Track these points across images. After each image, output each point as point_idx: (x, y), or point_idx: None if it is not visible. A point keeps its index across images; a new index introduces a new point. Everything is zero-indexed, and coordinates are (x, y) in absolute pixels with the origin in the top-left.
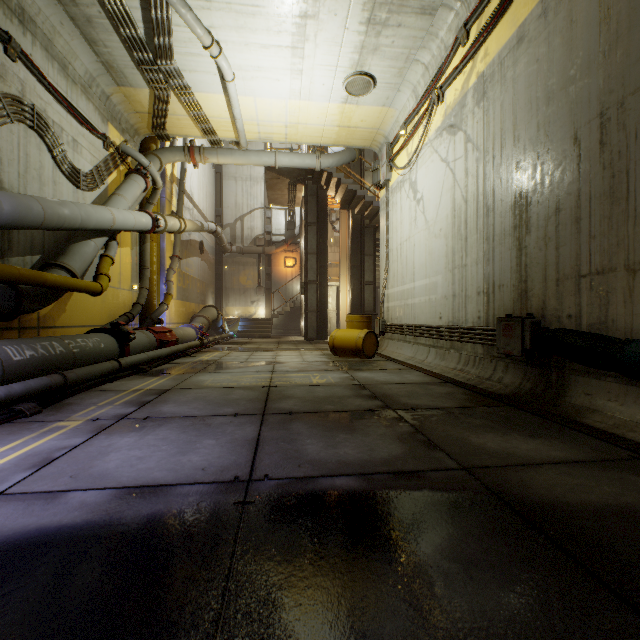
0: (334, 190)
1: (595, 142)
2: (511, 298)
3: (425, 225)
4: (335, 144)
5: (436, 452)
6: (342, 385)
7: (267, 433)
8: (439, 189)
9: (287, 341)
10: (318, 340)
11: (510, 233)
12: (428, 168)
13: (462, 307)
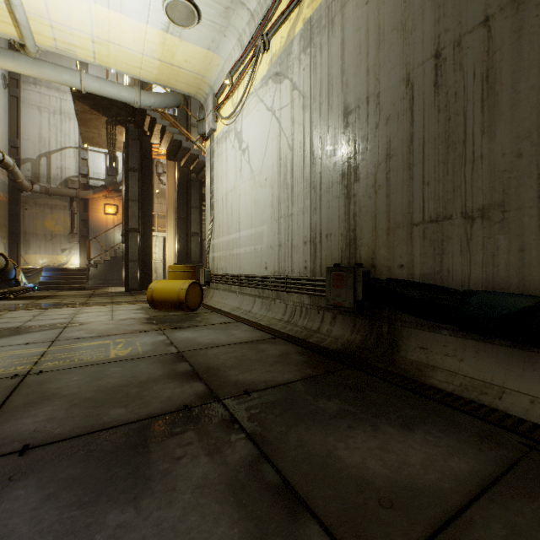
0: (159, 138)
1: (429, 84)
2: (339, 247)
3: (251, 175)
4: (157, 82)
5: (306, 527)
6: (152, 357)
7: None
8: (265, 138)
9: (103, 293)
10: (141, 291)
11: (338, 181)
12: (254, 117)
13: (288, 257)
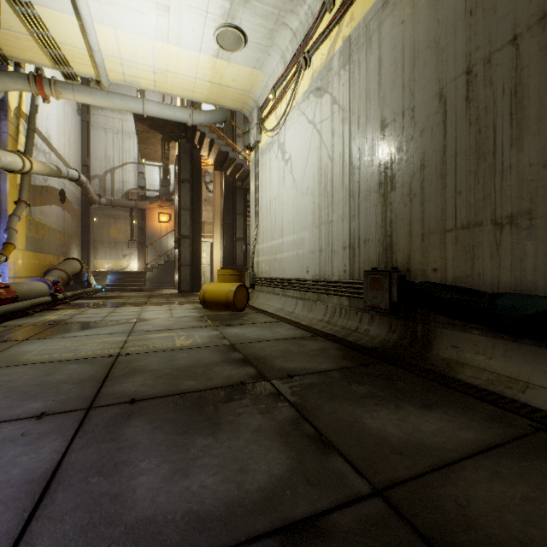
0: (207, 150)
1: (461, 99)
2: (376, 252)
3: (293, 184)
4: (207, 101)
5: (333, 458)
6: (210, 347)
7: (77, 454)
8: (306, 149)
9: (160, 294)
10: (192, 293)
11: (375, 190)
12: (296, 130)
13: (328, 261)
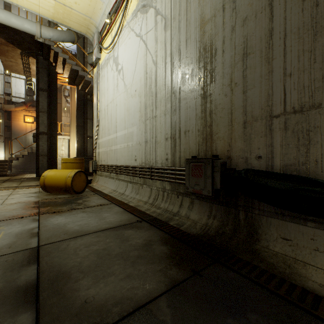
0: (62, 68)
1: None
2: (196, 142)
3: (124, 88)
4: (54, 19)
5: None
6: (0, 257)
7: None
8: (135, 58)
9: (17, 178)
10: None
11: (195, 84)
12: (126, 44)
13: (153, 151)
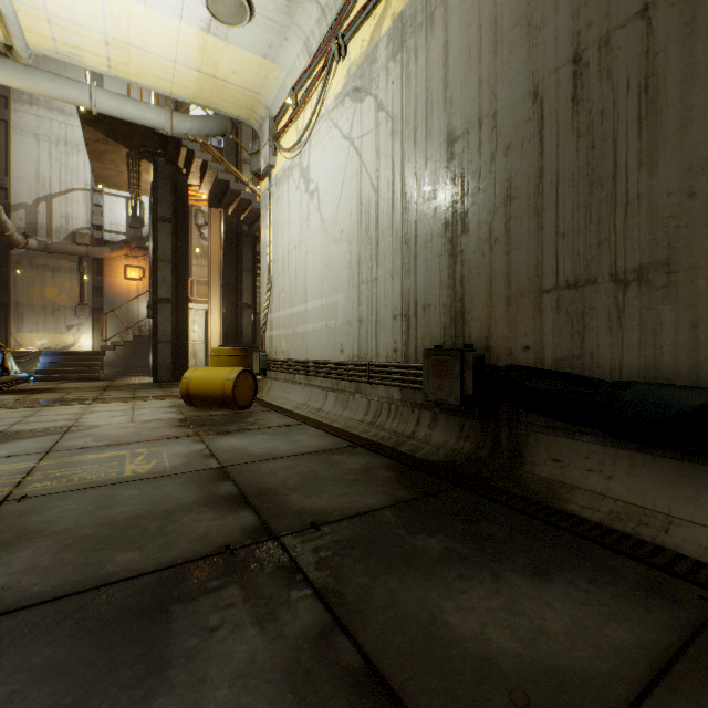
0: (199, 177)
1: (565, 99)
2: (441, 323)
3: (321, 226)
4: (195, 101)
5: None
6: (183, 474)
7: None
8: (340, 176)
9: (123, 385)
10: (175, 382)
11: (440, 233)
12: (325, 149)
13: (372, 336)
